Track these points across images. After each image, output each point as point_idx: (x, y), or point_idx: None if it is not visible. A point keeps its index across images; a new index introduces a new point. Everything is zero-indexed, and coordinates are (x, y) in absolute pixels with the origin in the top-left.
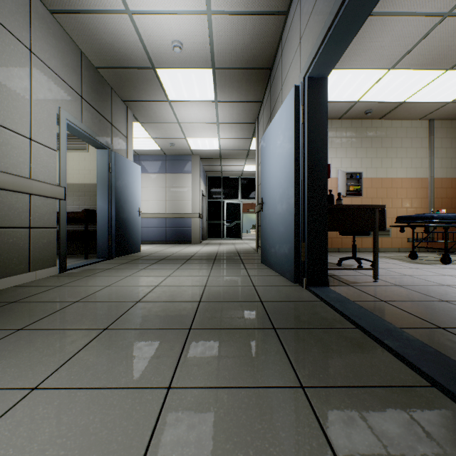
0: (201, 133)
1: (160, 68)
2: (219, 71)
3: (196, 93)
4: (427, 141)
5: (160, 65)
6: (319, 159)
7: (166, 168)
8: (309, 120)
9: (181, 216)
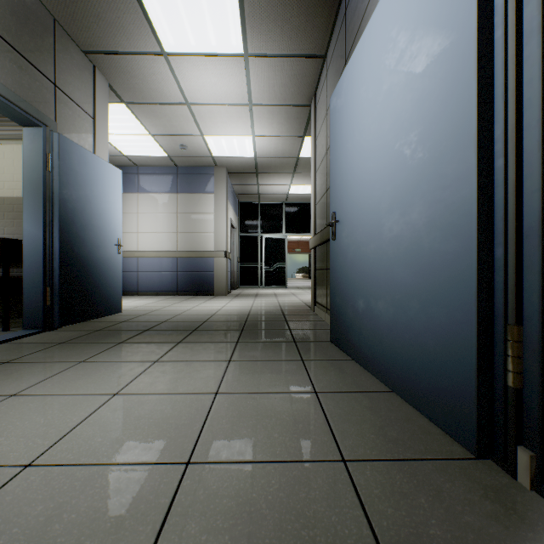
0: (225, 126)
1: None
2: None
3: (209, 34)
4: None
5: None
6: None
7: (177, 185)
8: None
9: (199, 256)
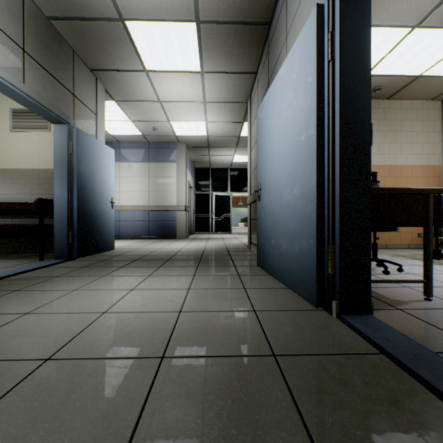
0: (186, 115)
1: (130, 20)
2: (204, 26)
3: (177, 60)
4: (439, 124)
5: (130, 16)
6: (358, 114)
7: (149, 156)
8: (342, 53)
9: (165, 209)
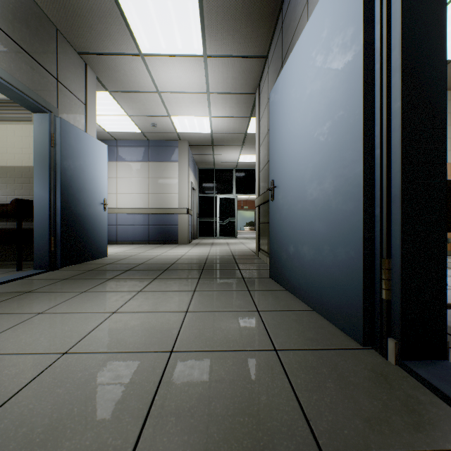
0: (188, 109)
1: None
2: None
3: (177, 40)
4: None
5: None
6: (428, 69)
7: (148, 155)
8: None
9: (166, 212)
